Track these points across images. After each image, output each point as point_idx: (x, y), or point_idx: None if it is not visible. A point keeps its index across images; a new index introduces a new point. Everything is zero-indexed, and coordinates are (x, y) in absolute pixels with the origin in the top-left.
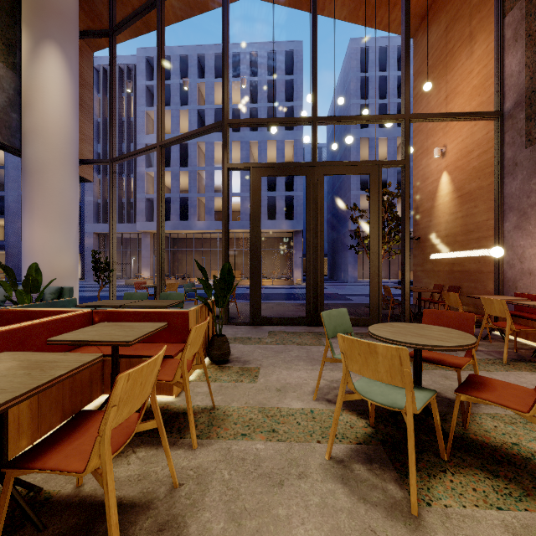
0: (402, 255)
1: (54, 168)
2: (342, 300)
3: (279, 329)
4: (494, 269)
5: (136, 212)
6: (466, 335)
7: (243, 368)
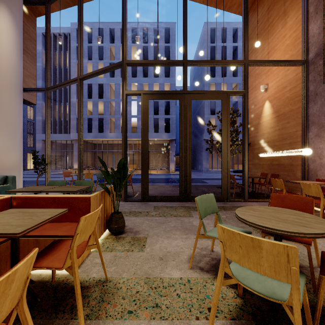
0: (243, 153)
1: (3, 92)
2: (201, 182)
3: (161, 204)
4: (301, 163)
5: (70, 127)
6: (320, 219)
7: (134, 238)
